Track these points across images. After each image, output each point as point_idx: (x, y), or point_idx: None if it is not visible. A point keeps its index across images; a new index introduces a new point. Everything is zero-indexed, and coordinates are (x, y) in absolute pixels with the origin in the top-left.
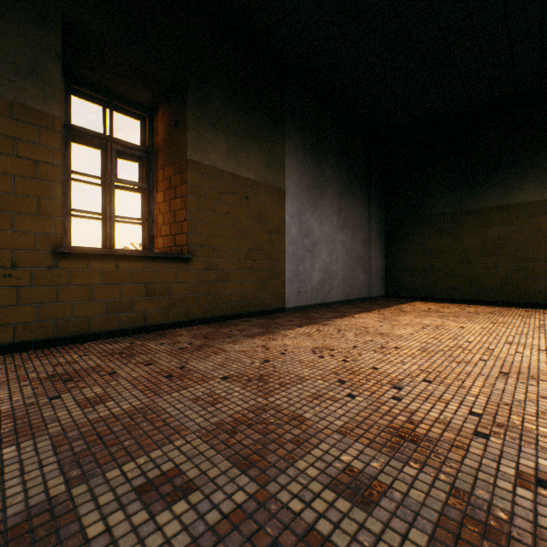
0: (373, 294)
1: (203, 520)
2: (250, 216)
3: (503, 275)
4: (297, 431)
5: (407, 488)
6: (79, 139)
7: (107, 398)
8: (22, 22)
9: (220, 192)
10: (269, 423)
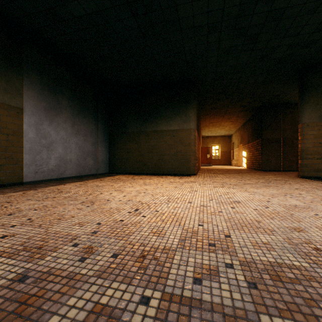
0: (100, 172)
1: None
2: None
3: (155, 161)
4: None
5: None
6: None
7: None
8: None
9: None
10: None
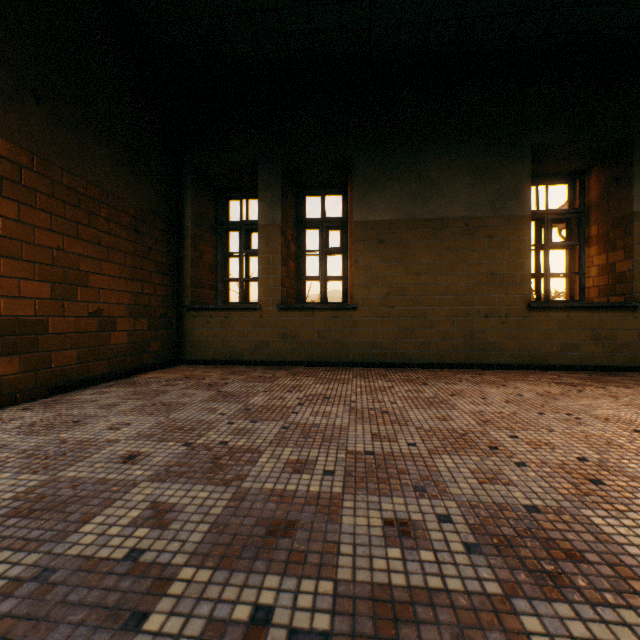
0: None
1: None
2: None
3: None
4: None
5: None
6: None
7: (618, 396)
8: (509, 165)
9: None
10: None
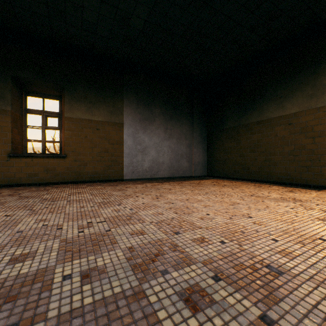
0: (196, 174)
1: None
2: (100, 137)
3: (259, 164)
4: None
5: None
6: (33, 113)
7: None
8: None
9: (82, 128)
10: None
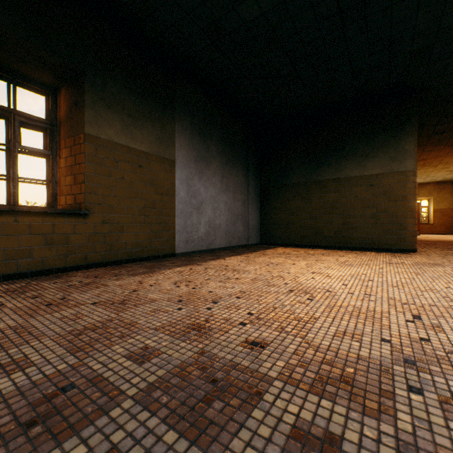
0: (251, 242)
1: (31, 379)
2: (144, 181)
3: (336, 227)
4: (126, 330)
5: (174, 352)
6: None
7: None
8: None
9: (116, 161)
10: (110, 328)
